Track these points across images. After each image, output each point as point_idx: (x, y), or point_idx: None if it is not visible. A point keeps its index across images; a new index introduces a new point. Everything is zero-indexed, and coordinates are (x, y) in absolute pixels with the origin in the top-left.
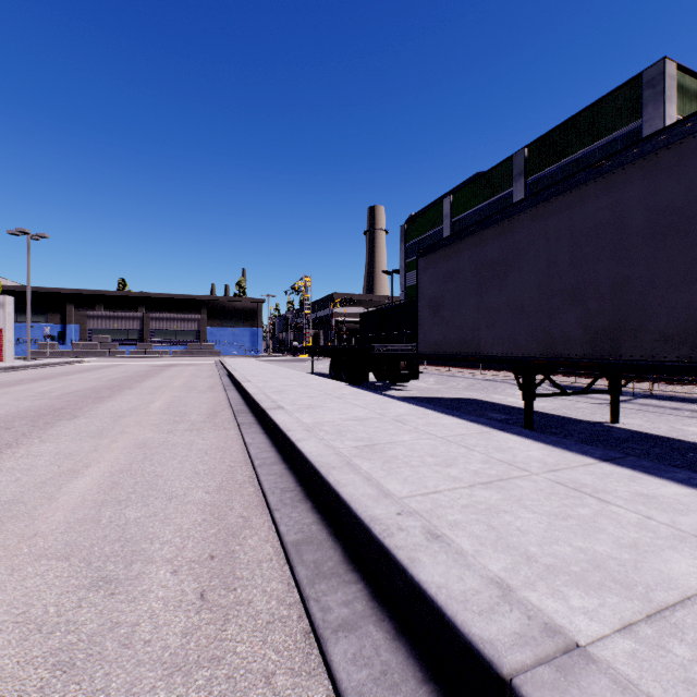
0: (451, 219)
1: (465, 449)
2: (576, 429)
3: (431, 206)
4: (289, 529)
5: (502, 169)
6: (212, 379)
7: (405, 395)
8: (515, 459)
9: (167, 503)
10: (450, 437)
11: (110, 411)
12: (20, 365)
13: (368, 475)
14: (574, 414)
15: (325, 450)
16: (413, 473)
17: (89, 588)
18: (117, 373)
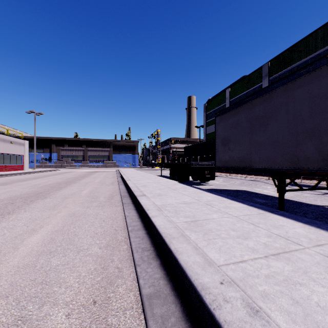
0: (229, 100)
1: (253, 225)
2: (309, 210)
3: (219, 94)
4: (145, 283)
5: (256, 73)
6: (113, 178)
7: (208, 188)
8: (288, 234)
9: (76, 255)
10: (241, 216)
11: (62, 194)
12: (30, 171)
13: (195, 245)
14: (304, 200)
15: (168, 224)
16: (224, 243)
17: (10, 327)
18: (71, 175)
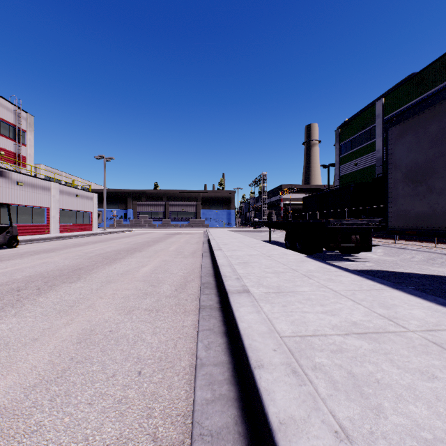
0: (382, 117)
1: None
2: None
3: (363, 110)
4: None
5: (438, 65)
6: (197, 245)
7: (364, 268)
8: None
9: None
10: None
11: (107, 274)
12: (96, 232)
13: None
14: None
15: None
16: None
17: None
18: (142, 238)
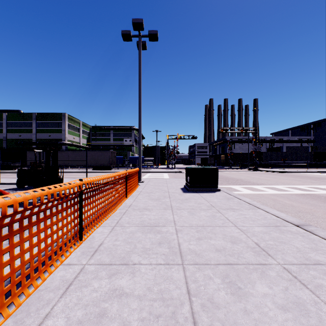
0: (7, 121)
1: None
2: None
3: None
4: None
5: (29, 114)
6: None
7: None
8: None
9: None
10: None
11: None
12: None
13: None
14: None
15: None
16: None
17: None
18: None
